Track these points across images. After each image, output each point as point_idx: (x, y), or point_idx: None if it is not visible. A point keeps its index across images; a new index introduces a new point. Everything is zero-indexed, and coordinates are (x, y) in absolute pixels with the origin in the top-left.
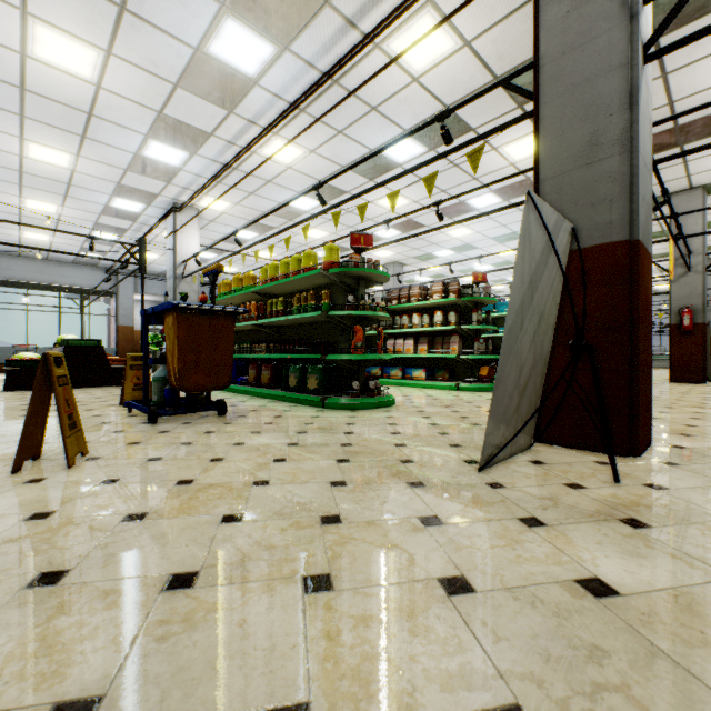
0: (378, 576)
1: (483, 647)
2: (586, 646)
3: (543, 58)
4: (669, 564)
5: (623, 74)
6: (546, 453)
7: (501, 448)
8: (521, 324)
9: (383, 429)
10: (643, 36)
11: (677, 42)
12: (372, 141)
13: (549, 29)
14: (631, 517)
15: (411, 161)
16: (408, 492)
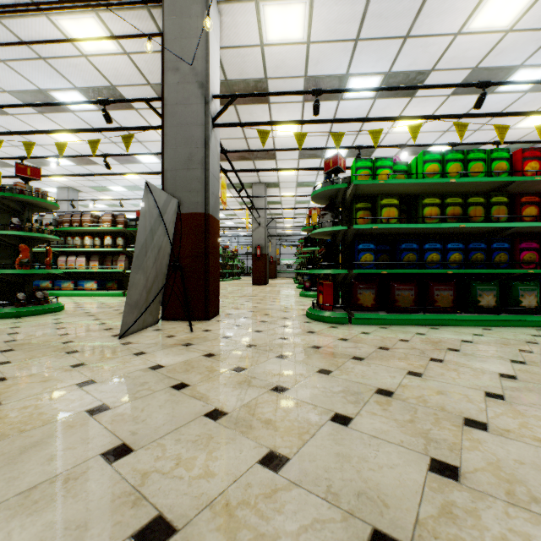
0: (36, 392)
1: (94, 396)
2: (141, 383)
3: (167, 100)
4: (191, 354)
5: (203, 130)
6: (165, 325)
7: (133, 323)
8: (146, 253)
9: (50, 327)
10: (213, 113)
11: (225, 124)
12: (42, 82)
13: (170, 86)
14: (188, 343)
15: (83, 112)
16: (65, 356)
